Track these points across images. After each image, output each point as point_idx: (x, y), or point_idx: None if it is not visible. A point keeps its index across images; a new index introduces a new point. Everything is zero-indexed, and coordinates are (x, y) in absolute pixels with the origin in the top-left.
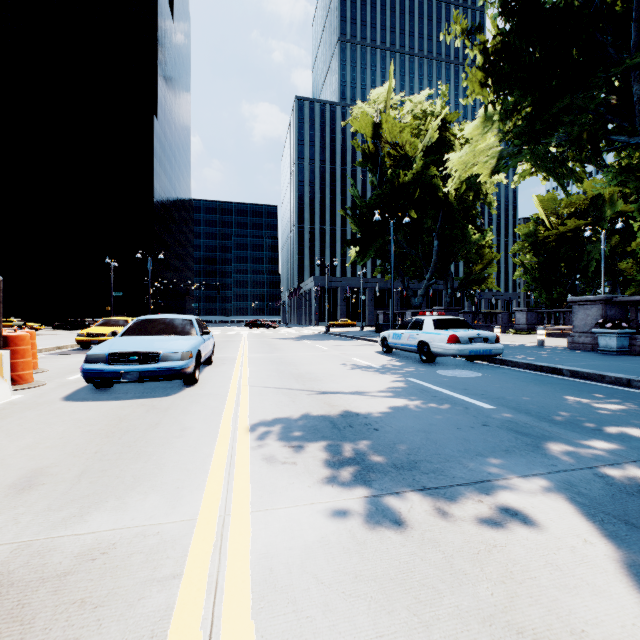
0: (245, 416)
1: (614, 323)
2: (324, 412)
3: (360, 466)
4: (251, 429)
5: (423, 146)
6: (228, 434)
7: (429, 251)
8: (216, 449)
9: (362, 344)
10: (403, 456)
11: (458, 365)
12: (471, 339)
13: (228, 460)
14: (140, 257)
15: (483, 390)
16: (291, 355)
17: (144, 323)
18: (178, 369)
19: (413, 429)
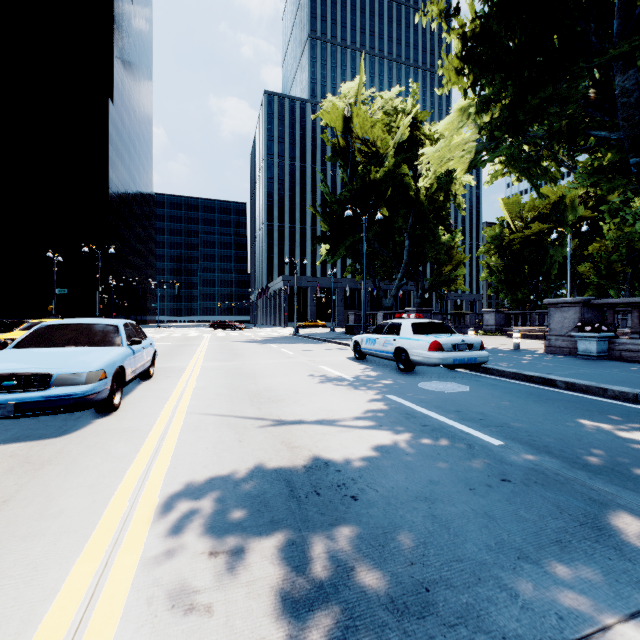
0: (159, 476)
1: (594, 326)
2: (280, 461)
3: (330, 610)
4: (159, 507)
5: (395, 143)
6: (114, 524)
7: (400, 251)
8: (73, 572)
9: (332, 348)
10: (403, 570)
11: (440, 375)
12: (455, 346)
13: (81, 609)
14: (87, 251)
15: (479, 412)
16: (252, 363)
17: (49, 330)
18: (79, 397)
19: (408, 494)
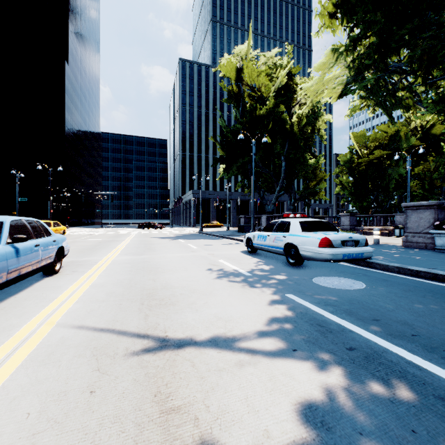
0: None
1: None
2: None
3: None
4: None
5: (275, 88)
6: None
7: (278, 170)
8: None
9: (228, 243)
10: None
11: (327, 268)
12: (343, 242)
13: None
14: (41, 169)
15: (402, 322)
16: (159, 257)
17: None
18: None
19: None
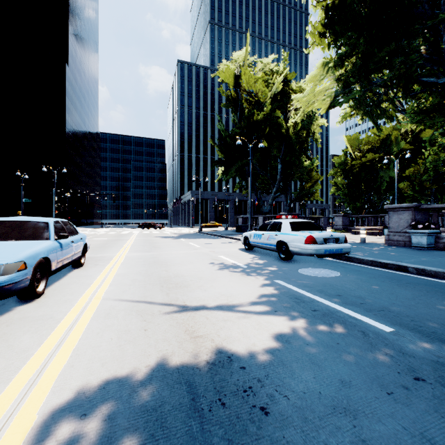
0: (51, 379)
1: (424, 225)
2: (182, 356)
3: None
4: (31, 433)
5: (271, 94)
6: None
7: (275, 172)
8: None
9: (227, 242)
10: None
11: (312, 262)
12: (325, 240)
13: None
14: (46, 171)
15: (358, 296)
16: (166, 253)
17: None
18: None
19: (324, 403)
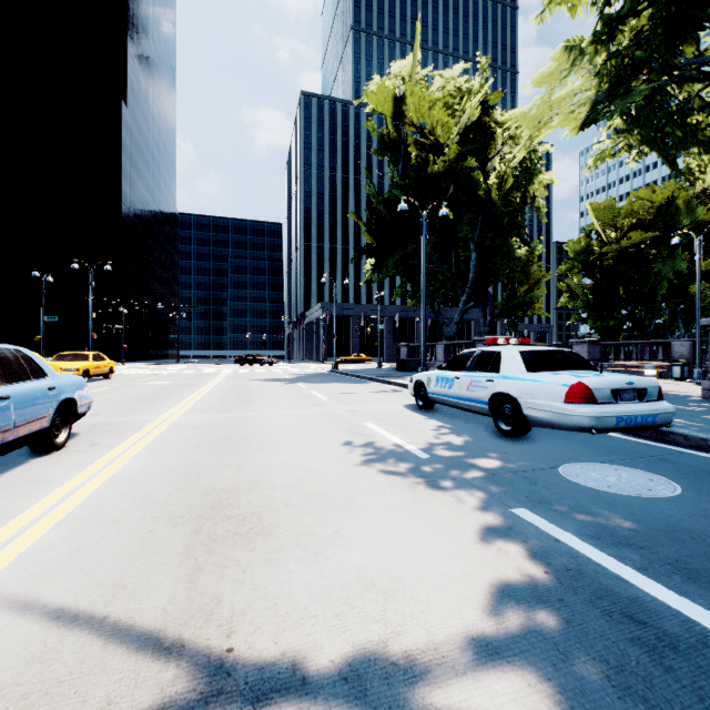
0: None
1: None
2: None
3: None
4: None
5: (459, 127)
6: None
7: (465, 267)
8: None
9: (381, 390)
10: None
11: (578, 444)
12: (616, 393)
13: None
14: (77, 268)
15: None
16: (258, 416)
17: None
18: None
19: None
